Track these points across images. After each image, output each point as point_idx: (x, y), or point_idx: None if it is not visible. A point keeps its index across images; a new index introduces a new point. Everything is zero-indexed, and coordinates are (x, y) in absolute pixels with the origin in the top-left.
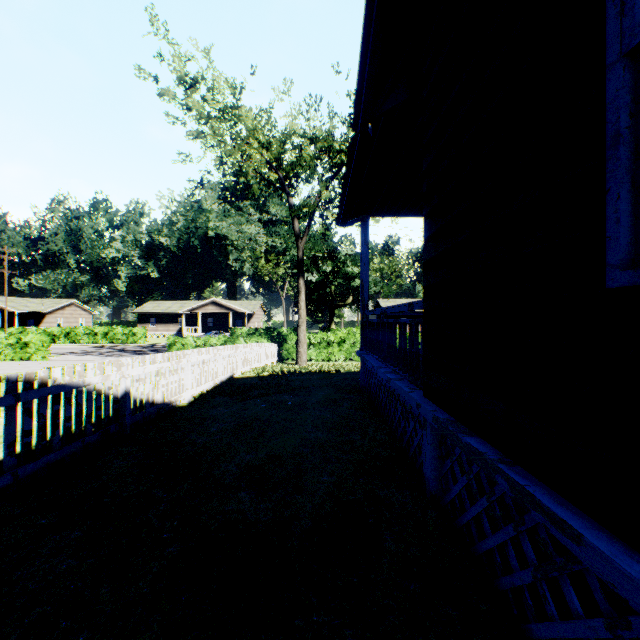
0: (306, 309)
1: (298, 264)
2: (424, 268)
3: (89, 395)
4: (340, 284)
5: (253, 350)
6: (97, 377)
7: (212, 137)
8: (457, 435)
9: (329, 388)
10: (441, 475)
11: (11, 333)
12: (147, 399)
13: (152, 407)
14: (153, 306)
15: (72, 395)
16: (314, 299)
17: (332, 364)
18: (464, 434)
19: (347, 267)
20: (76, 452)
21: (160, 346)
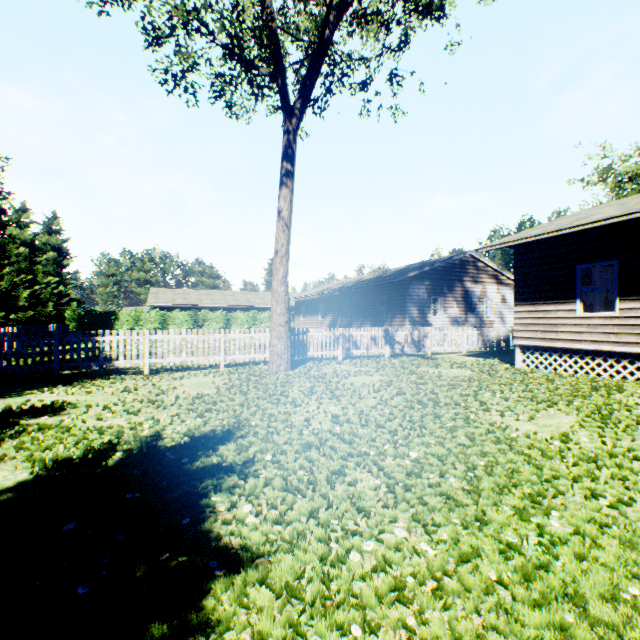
0: None
1: None
2: None
3: None
4: None
5: None
6: None
7: None
8: None
9: None
10: None
11: None
12: None
13: None
14: None
15: None
16: None
17: None
18: None
19: None
20: None
21: None
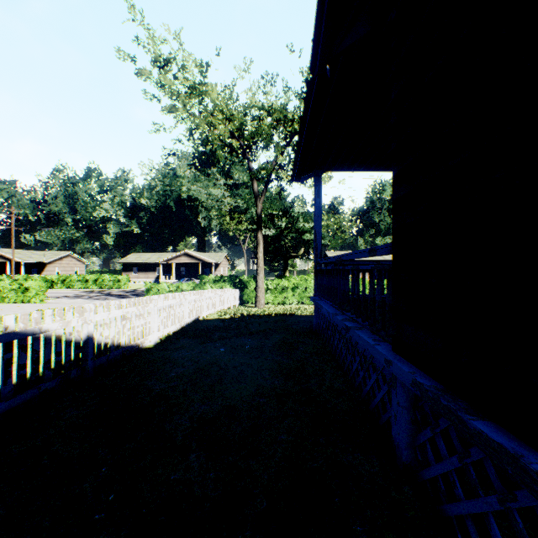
0: (264, 259)
1: (257, 220)
2: (393, 208)
3: (47, 341)
4: (293, 238)
5: (217, 295)
6: (56, 323)
7: (182, 110)
8: (458, 415)
9: (284, 331)
10: (416, 443)
11: (14, 280)
12: (112, 343)
13: (117, 350)
14: (135, 257)
15: (27, 342)
16: (271, 251)
17: (286, 307)
18: (469, 415)
19: (299, 223)
20: (32, 399)
21: (140, 291)
